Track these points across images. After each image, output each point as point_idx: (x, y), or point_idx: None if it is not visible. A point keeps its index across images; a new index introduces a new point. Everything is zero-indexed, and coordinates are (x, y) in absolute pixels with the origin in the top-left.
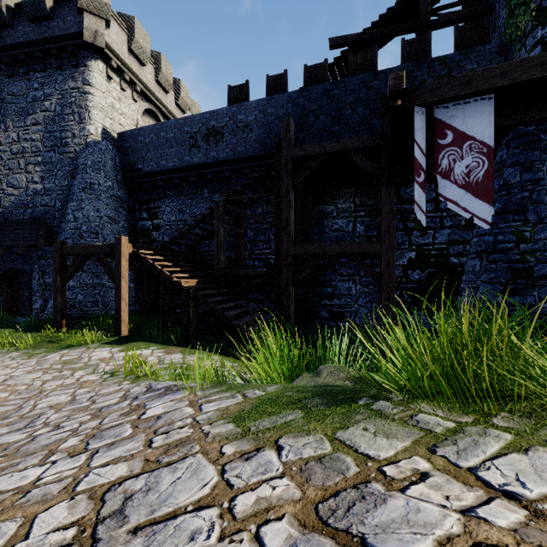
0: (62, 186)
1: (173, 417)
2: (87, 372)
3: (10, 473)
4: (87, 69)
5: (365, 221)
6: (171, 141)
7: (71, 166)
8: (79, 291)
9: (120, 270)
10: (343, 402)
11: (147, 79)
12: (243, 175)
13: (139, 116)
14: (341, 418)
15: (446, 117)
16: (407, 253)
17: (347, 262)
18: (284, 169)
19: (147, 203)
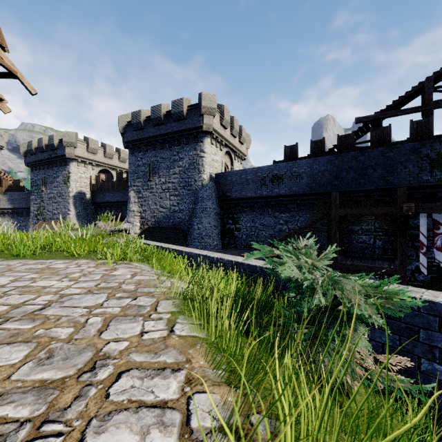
0: (189, 208)
1: None
2: None
3: None
4: (203, 144)
5: (382, 239)
6: (248, 181)
7: (194, 197)
8: None
9: None
10: None
11: (227, 135)
12: (295, 203)
13: (223, 158)
14: None
15: (439, 219)
16: (414, 262)
17: None
18: (333, 220)
19: (231, 214)
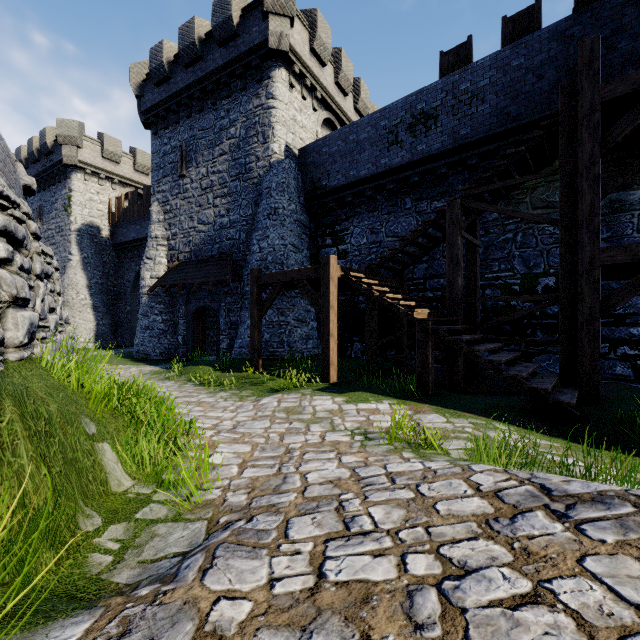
0: (247, 216)
1: None
2: (325, 427)
3: None
4: (271, 81)
5: None
6: (363, 144)
7: (255, 192)
8: (265, 329)
9: (329, 298)
10: None
11: (327, 83)
12: (465, 169)
13: (318, 128)
14: None
15: None
16: None
17: None
18: (584, 125)
19: (331, 227)
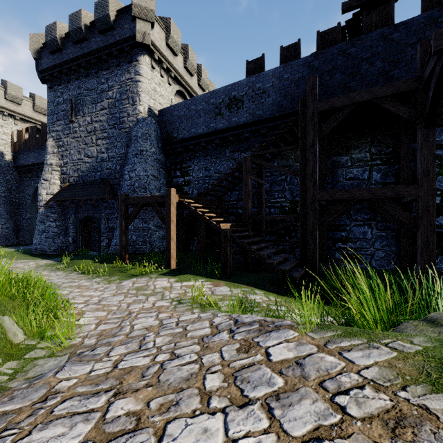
0: (121, 154)
1: (321, 367)
2: (157, 298)
3: (182, 418)
4: (138, 63)
5: (382, 169)
6: (199, 112)
7: (126, 138)
8: (133, 232)
9: (170, 215)
10: None
11: (178, 67)
12: (260, 135)
13: (173, 96)
14: None
15: None
16: None
17: (362, 208)
18: (310, 123)
19: (180, 164)
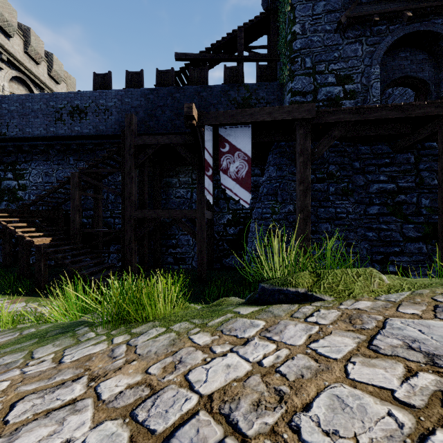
0: None
1: None
2: None
3: None
4: None
5: None
6: (36, 112)
7: None
8: None
9: None
10: (68, 330)
11: (14, 50)
12: (105, 149)
13: (6, 82)
14: (52, 340)
15: (225, 134)
16: (226, 215)
17: (186, 221)
18: (128, 153)
19: (12, 165)
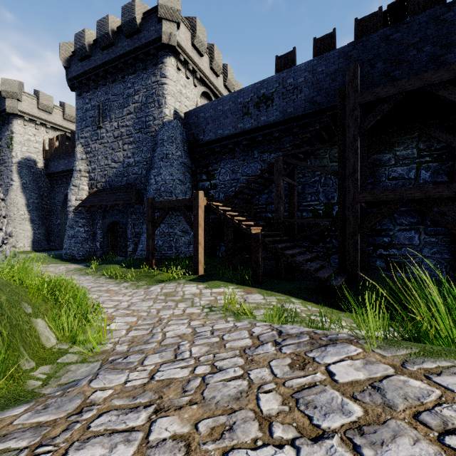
0: (146, 158)
1: (407, 393)
2: (187, 304)
3: (241, 449)
4: (164, 65)
5: (432, 167)
6: (226, 113)
7: (152, 142)
8: (159, 238)
9: (198, 219)
10: None
11: (204, 67)
12: (291, 134)
13: (198, 98)
14: None
15: None
16: None
17: (408, 211)
18: (350, 117)
19: (206, 167)
